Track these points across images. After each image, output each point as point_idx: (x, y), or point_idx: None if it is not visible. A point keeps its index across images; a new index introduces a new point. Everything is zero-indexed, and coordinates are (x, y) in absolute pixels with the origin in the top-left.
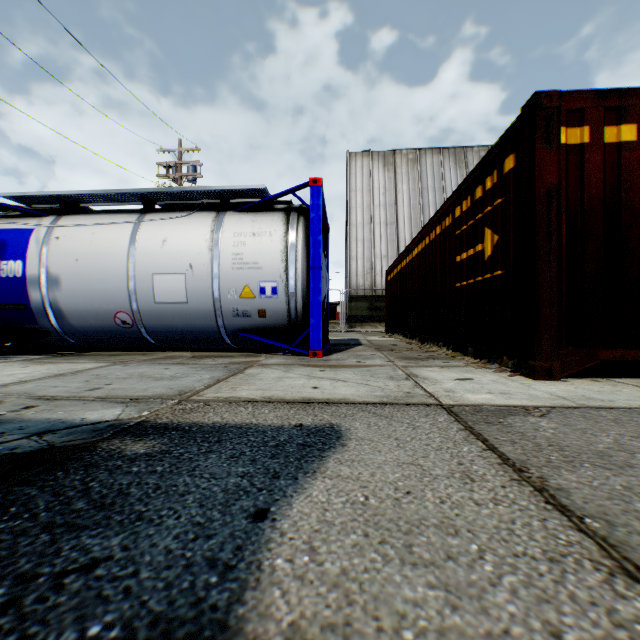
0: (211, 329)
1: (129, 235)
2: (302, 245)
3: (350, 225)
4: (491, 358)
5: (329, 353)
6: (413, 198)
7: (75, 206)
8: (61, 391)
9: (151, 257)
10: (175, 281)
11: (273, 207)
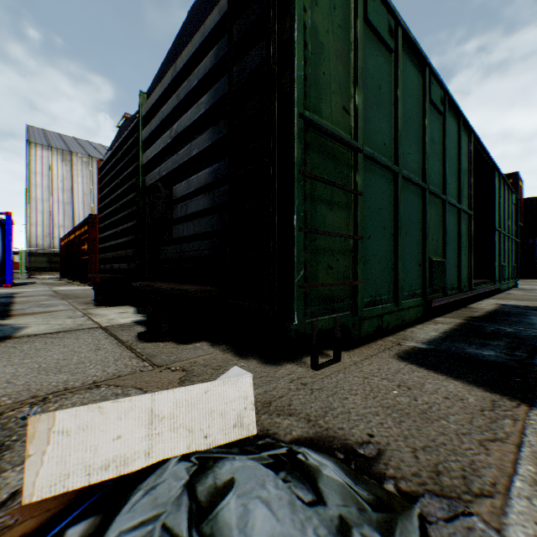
0: None
1: None
2: (1, 239)
3: (31, 199)
4: (87, 283)
5: (16, 286)
6: (87, 189)
7: None
8: None
9: None
10: None
11: None
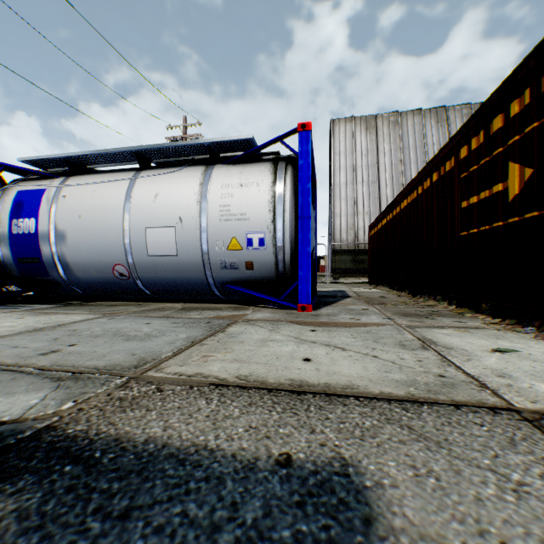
0: (200, 281)
1: (125, 191)
2: (290, 194)
3: (334, 185)
4: (521, 319)
5: (318, 306)
6: (394, 158)
7: (82, 168)
8: (12, 354)
9: (144, 211)
10: (166, 234)
11: (261, 158)
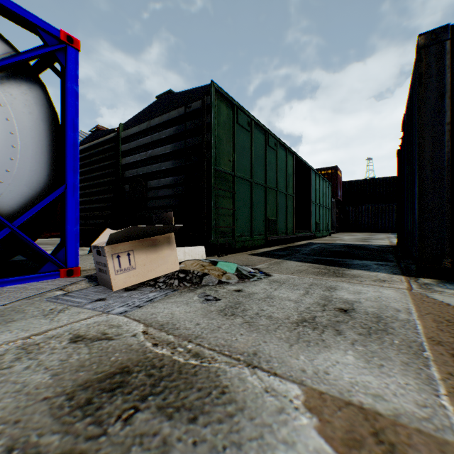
0: None
1: None
2: None
3: None
4: None
5: None
6: None
7: None
8: None
9: None
10: None
11: None
